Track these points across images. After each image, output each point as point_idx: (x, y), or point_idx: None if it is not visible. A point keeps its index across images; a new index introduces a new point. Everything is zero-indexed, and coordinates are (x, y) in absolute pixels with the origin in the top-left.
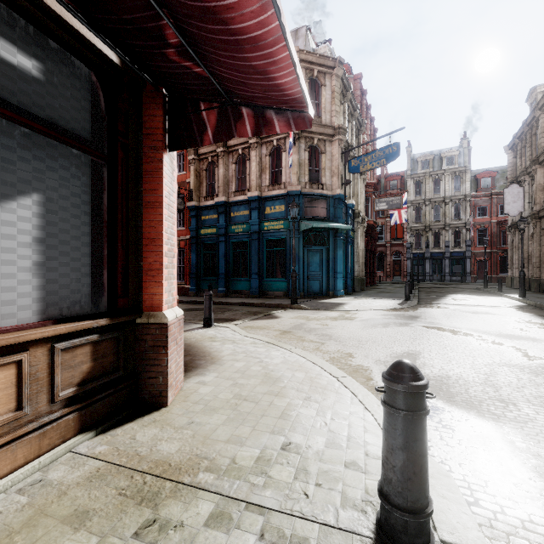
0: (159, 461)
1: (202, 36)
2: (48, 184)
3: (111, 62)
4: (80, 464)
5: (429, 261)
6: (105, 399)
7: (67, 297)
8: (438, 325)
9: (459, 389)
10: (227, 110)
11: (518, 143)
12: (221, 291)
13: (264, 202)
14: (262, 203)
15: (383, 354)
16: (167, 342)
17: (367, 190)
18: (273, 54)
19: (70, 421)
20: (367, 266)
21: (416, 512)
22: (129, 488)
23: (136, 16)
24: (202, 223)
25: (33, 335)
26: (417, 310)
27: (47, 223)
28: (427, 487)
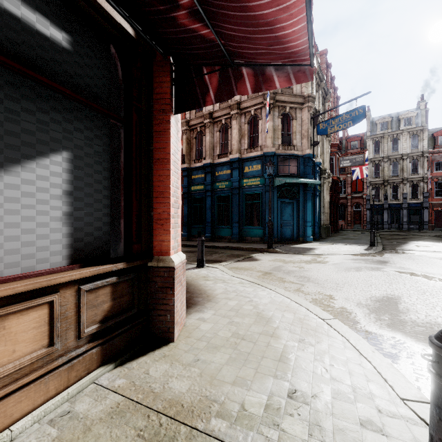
0: (172, 400)
1: None
2: (76, 143)
3: (127, 34)
4: (102, 397)
5: (388, 211)
6: (122, 334)
7: (91, 243)
8: (409, 271)
9: None
10: (228, 71)
11: None
12: (207, 236)
13: (243, 163)
14: (241, 163)
15: (363, 297)
16: (174, 283)
17: (331, 150)
18: None
19: (93, 354)
20: (331, 216)
21: None
22: (146, 429)
23: None
24: (192, 182)
25: (63, 278)
26: (384, 255)
27: (74, 177)
28: None
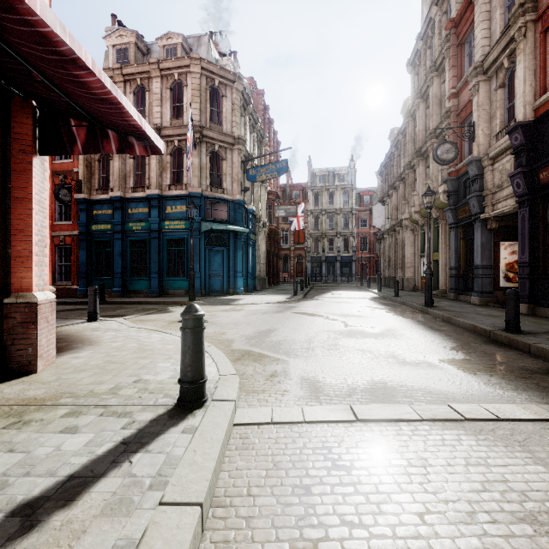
0: (26, 398)
1: (63, 86)
2: None
3: None
4: None
5: (325, 264)
6: None
7: None
8: (304, 311)
9: (286, 346)
10: (95, 129)
11: (384, 170)
12: (117, 291)
13: (165, 201)
14: (162, 202)
15: (250, 331)
16: (37, 318)
17: (270, 198)
18: (119, 109)
19: None
20: (270, 267)
21: (193, 382)
22: None
23: (4, 60)
24: (94, 218)
25: None
26: (299, 302)
27: None
28: (201, 370)
